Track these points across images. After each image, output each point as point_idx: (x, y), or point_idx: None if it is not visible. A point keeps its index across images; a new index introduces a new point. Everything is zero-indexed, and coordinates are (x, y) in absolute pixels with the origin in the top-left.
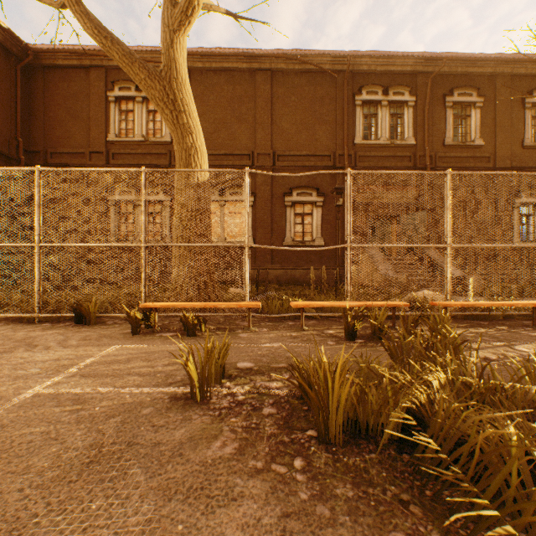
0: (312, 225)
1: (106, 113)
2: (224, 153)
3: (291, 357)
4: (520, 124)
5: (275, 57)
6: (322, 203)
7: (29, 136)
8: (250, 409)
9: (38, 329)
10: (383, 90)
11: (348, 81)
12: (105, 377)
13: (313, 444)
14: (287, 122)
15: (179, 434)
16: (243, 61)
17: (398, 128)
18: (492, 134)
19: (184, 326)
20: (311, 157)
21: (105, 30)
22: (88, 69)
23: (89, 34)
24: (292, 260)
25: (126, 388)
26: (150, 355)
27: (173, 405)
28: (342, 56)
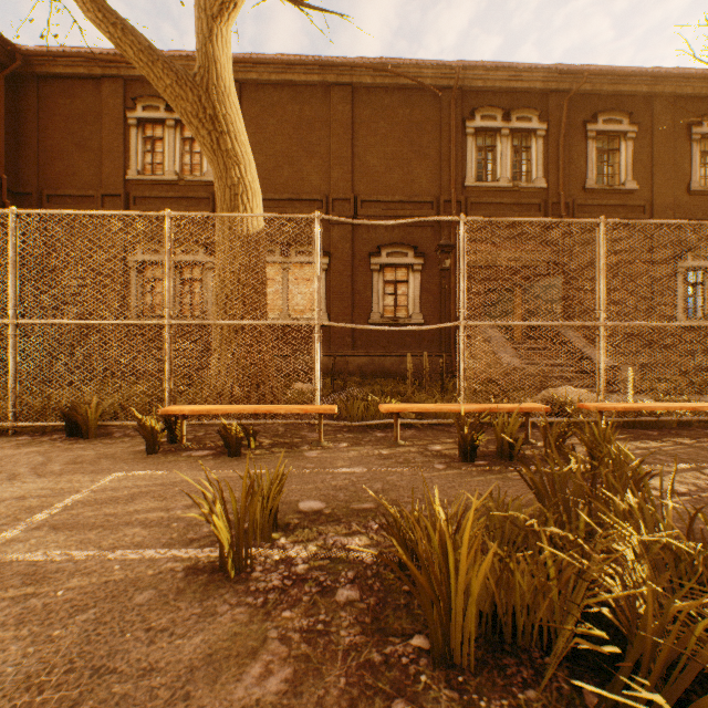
0: (408, 297)
1: (125, 141)
2: (287, 198)
3: (382, 490)
4: (685, 162)
5: (358, 67)
6: (422, 266)
7: (17, 171)
8: (316, 592)
9: (8, 446)
10: (504, 115)
11: (457, 102)
12: (89, 529)
13: (424, 667)
14: (374, 156)
15: (190, 647)
16: (313, 72)
17: (523, 166)
18: (648, 175)
19: (225, 440)
20: (407, 204)
21: (114, 14)
22: (99, 81)
23: (90, 20)
24: (381, 344)
25: (118, 550)
26: (167, 489)
27: (189, 585)
28: (449, 67)
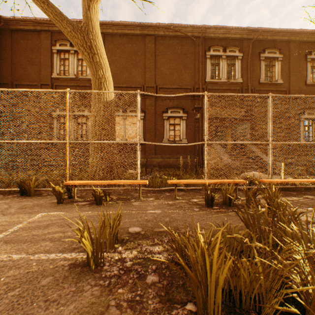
0: (180, 131)
1: (51, 60)
2: (125, 86)
3: (169, 222)
4: (304, 71)
5: (157, 27)
6: (186, 117)
7: (1, 73)
8: (136, 277)
9: None
10: (223, 49)
11: (202, 43)
12: (23, 243)
13: None
14: (165, 68)
15: (67, 312)
16: (137, 29)
17: (231, 72)
18: (287, 77)
19: (95, 197)
20: (179, 89)
21: None
22: (39, 32)
23: (32, 0)
24: (168, 153)
25: (36, 254)
26: (65, 221)
27: (70, 274)
28: (198, 27)
